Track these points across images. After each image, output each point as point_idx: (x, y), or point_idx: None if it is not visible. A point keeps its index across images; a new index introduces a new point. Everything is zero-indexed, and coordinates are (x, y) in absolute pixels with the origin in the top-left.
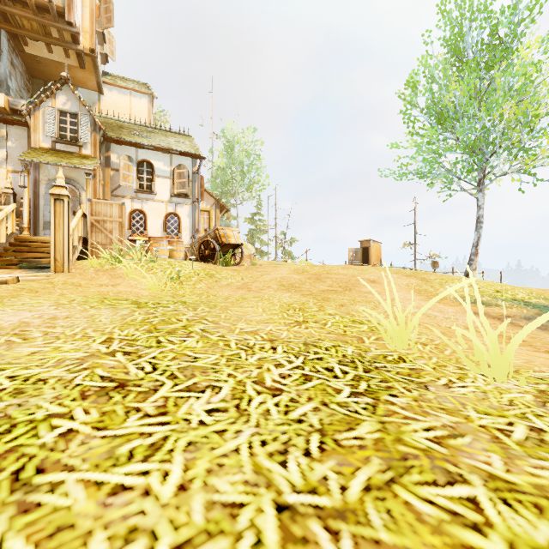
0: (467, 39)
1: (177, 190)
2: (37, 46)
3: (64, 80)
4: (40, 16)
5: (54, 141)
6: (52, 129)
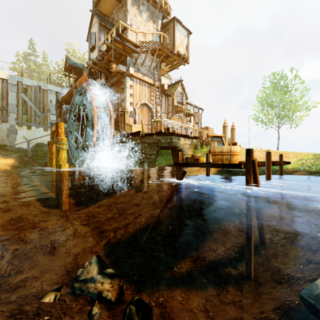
0: (280, 85)
1: (196, 121)
2: (162, 64)
3: (181, 81)
4: (179, 59)
5: (179, 103)
6: (178, 98)
